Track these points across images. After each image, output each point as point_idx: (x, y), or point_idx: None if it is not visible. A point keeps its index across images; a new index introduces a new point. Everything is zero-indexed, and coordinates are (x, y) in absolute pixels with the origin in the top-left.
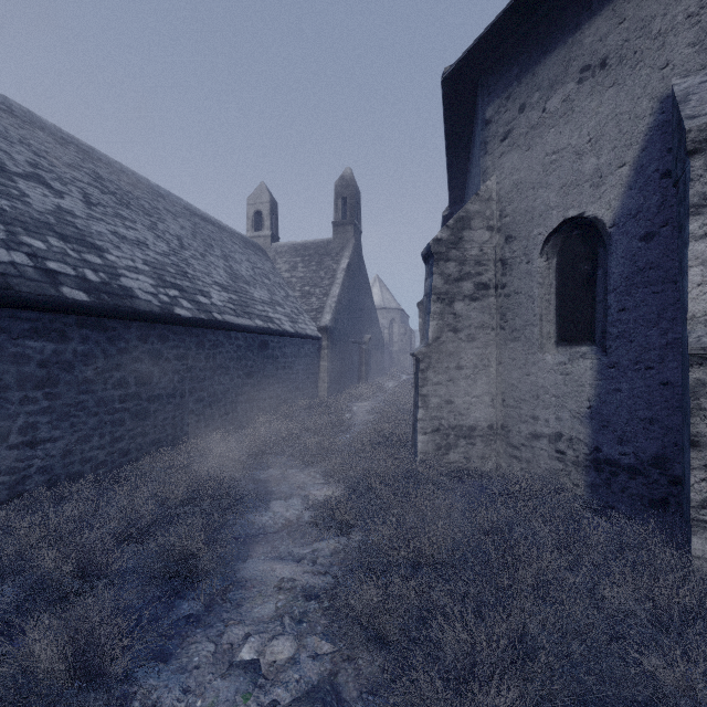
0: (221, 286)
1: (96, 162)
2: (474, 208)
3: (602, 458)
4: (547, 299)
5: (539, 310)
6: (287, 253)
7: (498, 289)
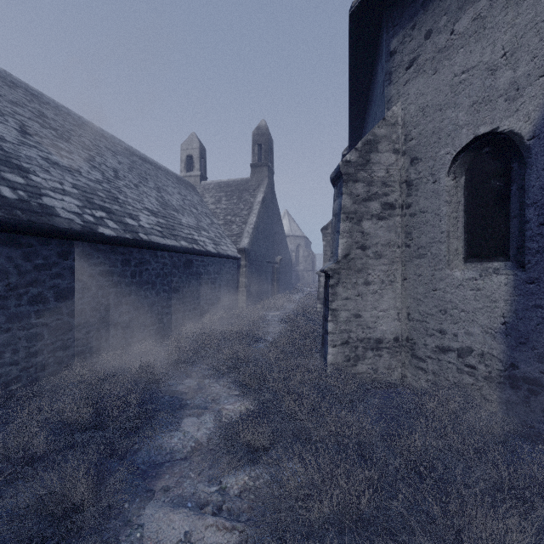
0: (151, 212)
1: (43, 105)
2: (381, 132)
3: (519, 376)
4: (454, 217)
5: (447, 228)
6: (213, 189)
7: (403, 209)
